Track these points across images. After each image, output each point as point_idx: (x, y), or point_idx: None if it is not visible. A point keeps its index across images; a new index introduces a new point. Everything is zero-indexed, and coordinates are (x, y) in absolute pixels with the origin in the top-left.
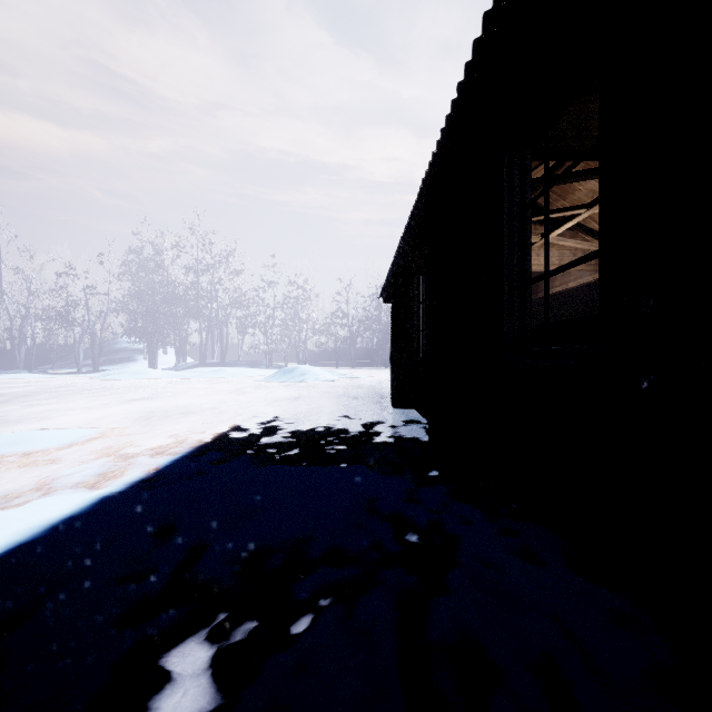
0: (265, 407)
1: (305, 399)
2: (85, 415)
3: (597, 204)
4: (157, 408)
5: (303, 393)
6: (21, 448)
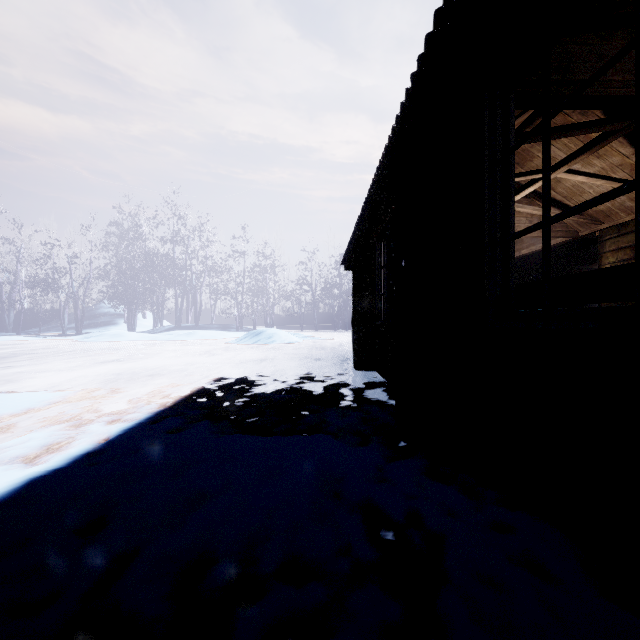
0: (231, 369)
1: (270, 361)
2: (54, 377)
3: (561, 167)
4: (126, 370)
5: (269, 354)
6: None
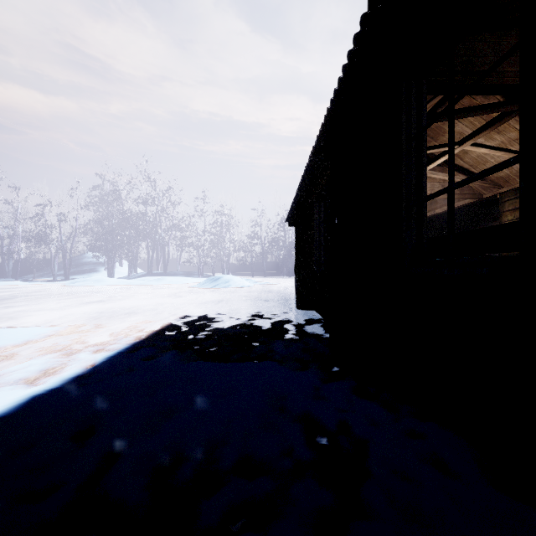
0: (194, 308)
1: (227, 302)
2: (47, 315)
3: (467, 141)
4: (107, 309)
5: (225, 296)
6: None
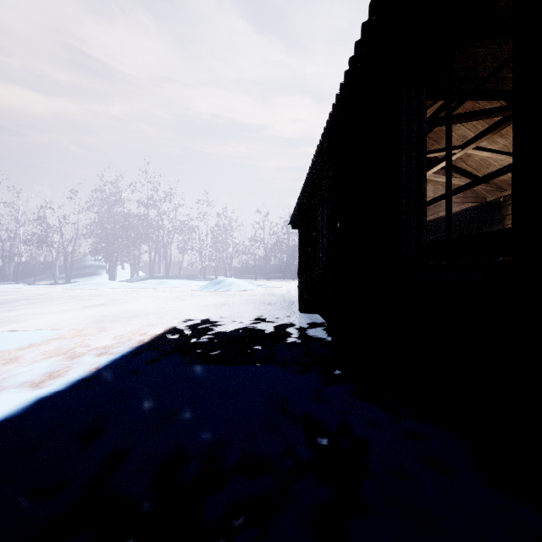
0: (197, 312)
1: (229, 305)
2: (50, 319)
3: (470, 145)
4: (110, 313)
5: (228, 300)
6: None
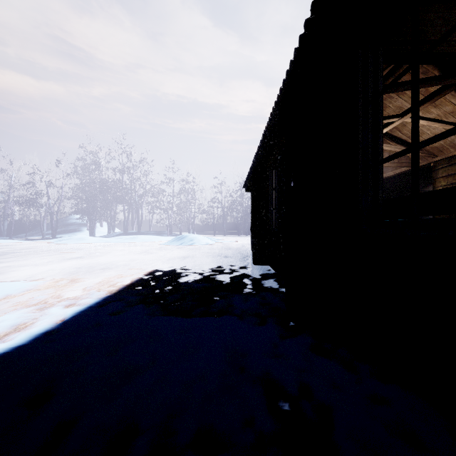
0: (162, 264)
1: (191, 258)
2: (31, 270)
3: (408, 113)
4: (85, 265)
5: (190, 253)
6: None
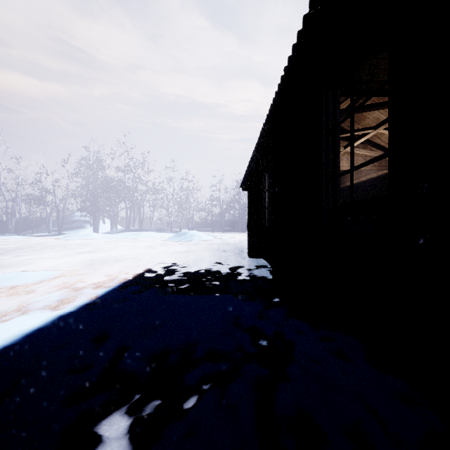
0: (167, 257)
1: (192, 252)
2: (51, 262)
3: (381, 126)
4: (98, 258)
5: (191, 248)
6: (9, 283)
